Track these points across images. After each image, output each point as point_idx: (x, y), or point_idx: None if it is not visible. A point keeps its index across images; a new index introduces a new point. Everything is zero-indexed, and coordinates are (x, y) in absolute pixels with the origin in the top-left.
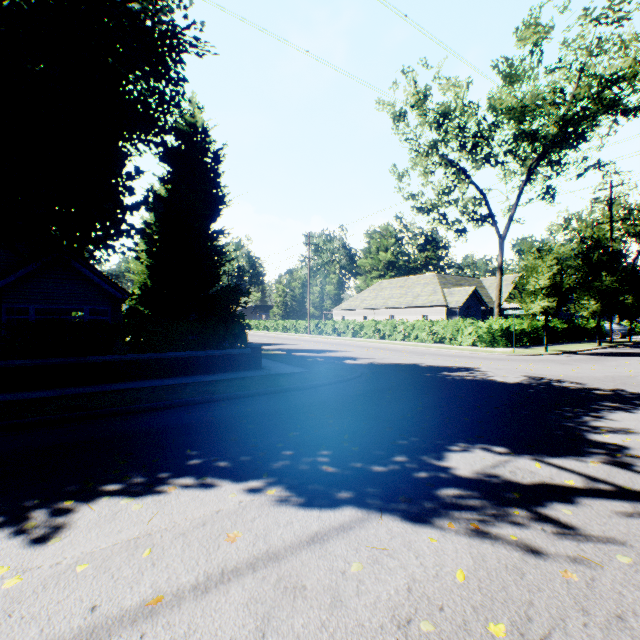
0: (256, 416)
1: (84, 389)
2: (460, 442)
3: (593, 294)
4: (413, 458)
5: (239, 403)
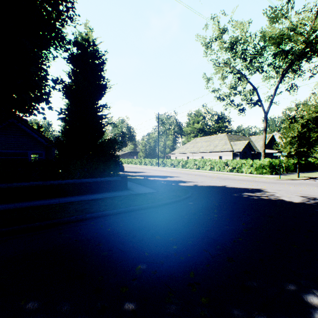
0: (112, 238)
1: (0, 207)
2: (315, 288)
3: None
4: None
5: (104, 221)
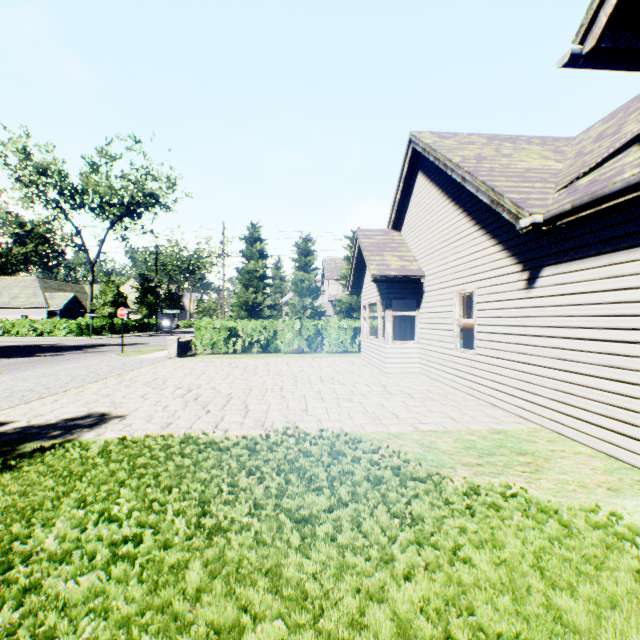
0: None
1: None
2: (44, 353)
3: (145, 305)
4: (27, 355)
5: None
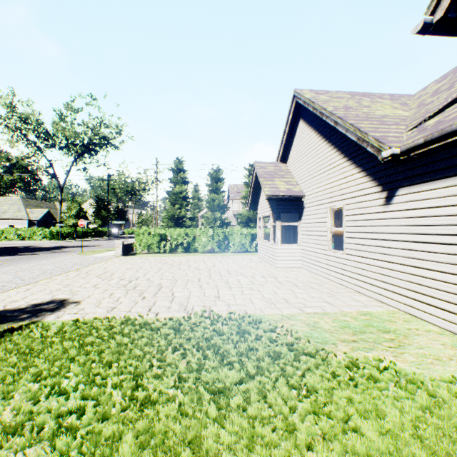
0: None
1: None
2: (24, 253)
3: (100, 218)
4: (11, 254)
5: None
